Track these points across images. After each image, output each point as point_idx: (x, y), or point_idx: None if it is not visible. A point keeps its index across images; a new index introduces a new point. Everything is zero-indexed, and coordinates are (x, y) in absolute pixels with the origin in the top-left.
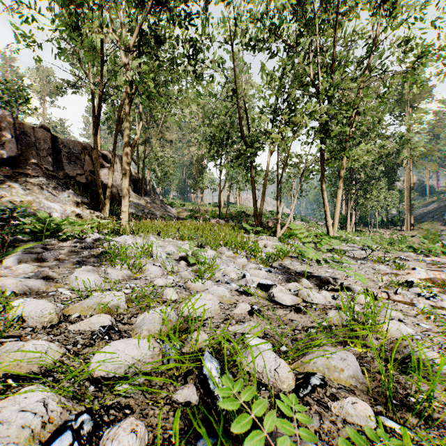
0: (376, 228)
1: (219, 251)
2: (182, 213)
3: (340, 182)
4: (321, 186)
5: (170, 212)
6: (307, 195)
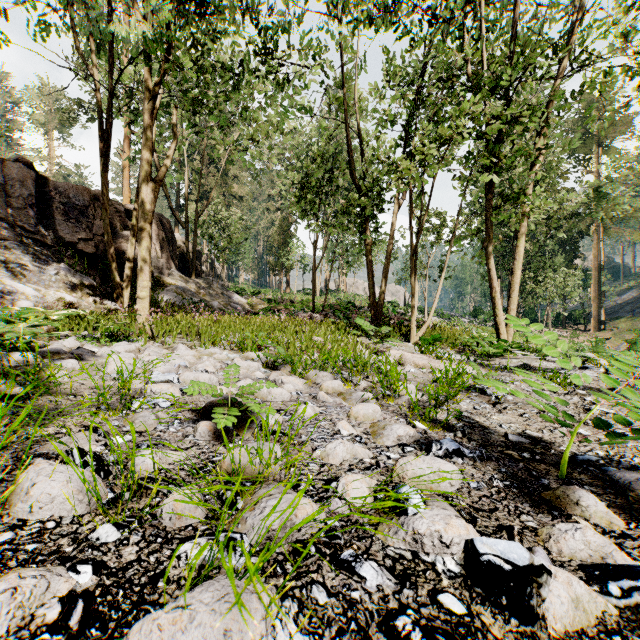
0: (548, 328)
1: (311, 378)
2: (256, 304)
3: (519, 249)
4: (486, 256)
5: (236, 303)
6: (449, 276)
